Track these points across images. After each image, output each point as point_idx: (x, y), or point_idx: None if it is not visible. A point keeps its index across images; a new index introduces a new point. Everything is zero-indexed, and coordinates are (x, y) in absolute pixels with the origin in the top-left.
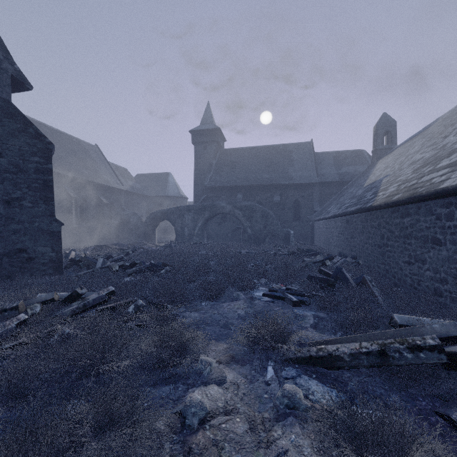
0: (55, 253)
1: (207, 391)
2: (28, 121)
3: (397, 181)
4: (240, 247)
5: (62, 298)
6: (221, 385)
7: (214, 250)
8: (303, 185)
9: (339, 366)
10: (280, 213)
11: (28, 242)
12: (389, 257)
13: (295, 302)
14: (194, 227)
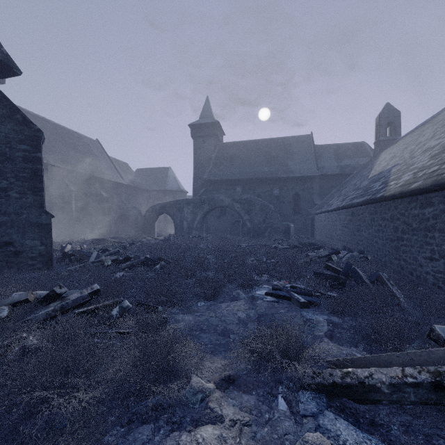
0: (44, 246)
1: (198, 437)
2: (15, 106)
3: (411, 169)
4: (239, 240)
5: (41, 297)
6: (217, 426)
7: (213, 243)
8: (303, 178)
9: (374, 399)
10: (279, 207)
11: (15, 235)
12: (405, 252)
13: (304, 303)
14: (193, 220)
